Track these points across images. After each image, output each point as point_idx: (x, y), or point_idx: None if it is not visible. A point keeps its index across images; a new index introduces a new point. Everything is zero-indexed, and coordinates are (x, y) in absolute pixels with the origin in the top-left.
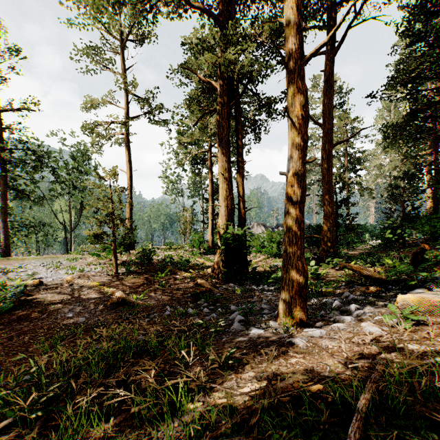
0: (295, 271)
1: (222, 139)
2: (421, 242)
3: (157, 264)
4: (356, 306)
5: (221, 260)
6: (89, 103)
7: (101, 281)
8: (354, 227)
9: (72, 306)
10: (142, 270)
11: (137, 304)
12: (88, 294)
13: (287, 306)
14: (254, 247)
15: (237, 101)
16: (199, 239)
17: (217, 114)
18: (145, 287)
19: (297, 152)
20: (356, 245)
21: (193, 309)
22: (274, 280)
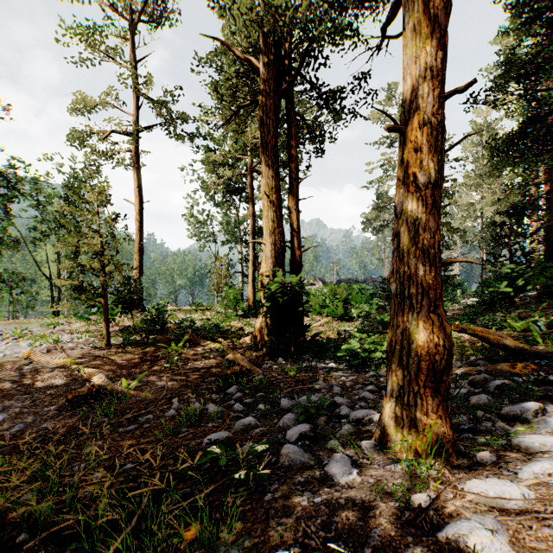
0: (424, 336)
1: (267, 145)
2: (532, 299)
3: (173, 331)
4: (533, 405)
5: (265, 323)
6: (77, 103)
7: (80, 357)
8: (449, 278)
9: (14, 400)
10: (149, 340)
11: (126, 396)
12: (49, 379)
13: (406, 412)
14: (310, 307)
15: (289, 86)
16: (236, 296)
17: (260, 106)
18: (147, 365)
19: (428, 74)
20: (445, 305)
21: (217, 403)
22: (346, 352)
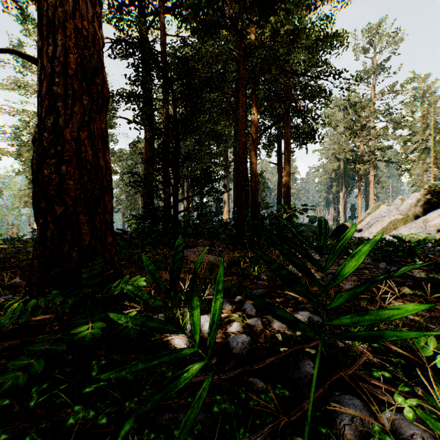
0: None
1: None
2: None
3: None
4: None
5: None
6: None
7: None
8: None
9: None
10: None
11: None
12: None
13: None
14: None
15: None
16: None
17: None
18: None
19: None
20: None
21: None
22: None
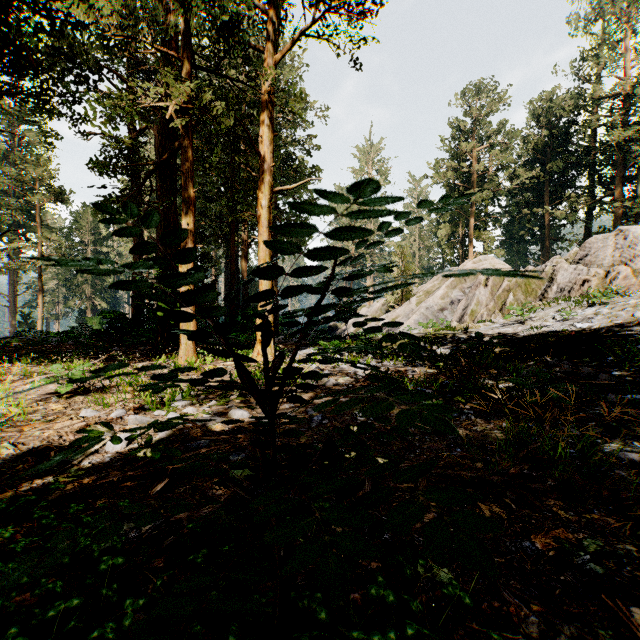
0: None
1: None
2: None
3: None
4: None
5: None
6: None
7: None
8: None
9: None
10: None
11: None
12: None
13: None
14: None
15: None
16: None
17: None
18: None
19: None
20: None
21: None
22: None
